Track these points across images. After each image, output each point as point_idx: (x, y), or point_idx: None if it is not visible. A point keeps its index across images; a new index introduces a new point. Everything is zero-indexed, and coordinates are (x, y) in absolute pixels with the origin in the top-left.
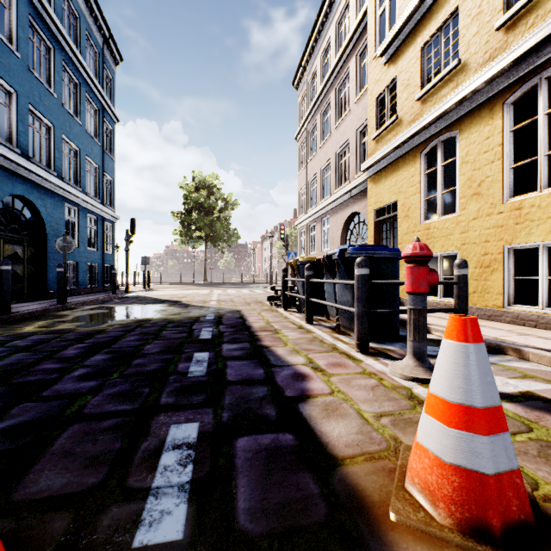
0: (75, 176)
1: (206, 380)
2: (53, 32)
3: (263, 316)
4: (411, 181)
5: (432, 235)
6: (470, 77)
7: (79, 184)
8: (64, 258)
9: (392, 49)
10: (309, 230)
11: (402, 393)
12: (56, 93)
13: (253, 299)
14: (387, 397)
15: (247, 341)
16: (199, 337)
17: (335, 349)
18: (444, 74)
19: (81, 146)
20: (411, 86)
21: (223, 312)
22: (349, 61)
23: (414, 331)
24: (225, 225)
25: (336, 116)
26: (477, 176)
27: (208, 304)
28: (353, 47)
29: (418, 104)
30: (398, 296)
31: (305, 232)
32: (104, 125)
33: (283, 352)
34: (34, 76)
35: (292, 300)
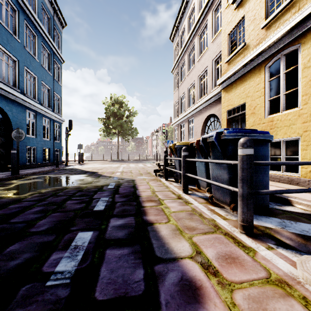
0: (34, 93)
1: (64, 297)
2: (17, 0)
3: (150, 185)
4: (257, 87)
5: (275, 125)
6: None
7: (37, 98)
8: (17, 144)
9: None
10: (180, 127)
11: None
12: (20, 39)
13: (145, 170)
14: None
15: (133, 214)
16: (93, 208)
17: (217, 227)
18: (287, 2)
19: (38, 75)
20: (257, 19)
21: (122, 181)
22: (207, 16)
23: None
24: (129, 125)
25: (198, 54)
26: None
27: (114, 174)
28: (210, 6)
29: (263, 31)
30: (268, 174)
31: (177, 128)
32: (55, 63)
33: (166, 232)
34: (2, 26)
35: (170, 172)
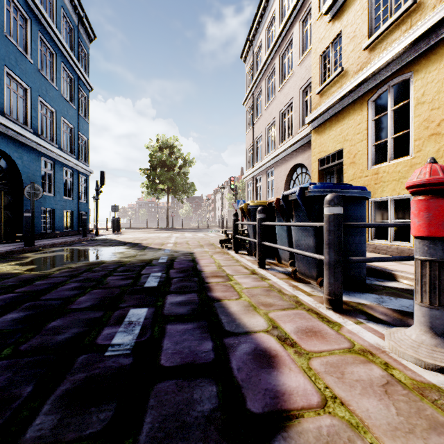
0: (51, 134)
1: (127, 364)
2: (29, 4)
3: (214, 259)
4: (358, 128)
5: (381, 179)
6: (427, 14)
7: (55, 141)
8: (32, 204)
9: (337, 5)
10: (255, 182)
11: (442, 405)
12: (32, 59)
13: (206, 241)
14: (425, 419)
15: (196, 291)
16: (144, 284)
17: (299, 303)
18: (396, 17)
19: (57, 108)
20: (358, 37)
21: (177, 254)
22: (292, 29)
23: (431, 293)
24: (183, 179)
25: (280, 80)
26: (436, 116)
27: (165, 246)
28: (296, 15)
29: (366, 53)
30: (365, 240)
31: (251, 183)
32: (79, 92)
33: (237, 308)
34: (10, 41)
35: (242, 242)
